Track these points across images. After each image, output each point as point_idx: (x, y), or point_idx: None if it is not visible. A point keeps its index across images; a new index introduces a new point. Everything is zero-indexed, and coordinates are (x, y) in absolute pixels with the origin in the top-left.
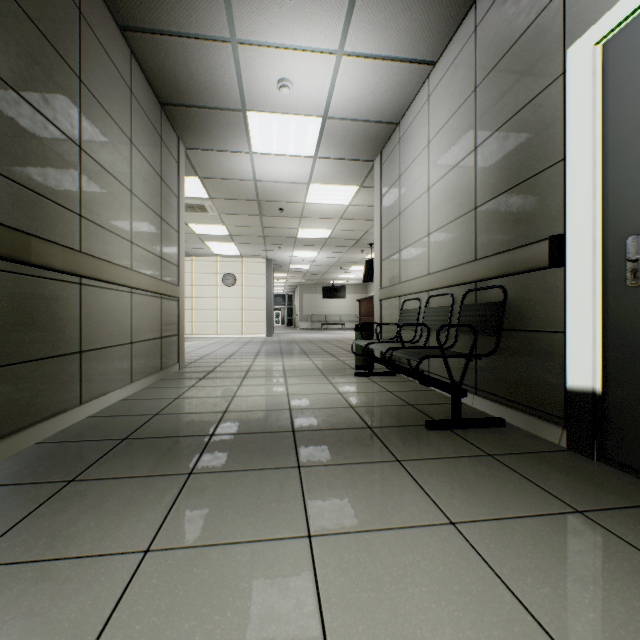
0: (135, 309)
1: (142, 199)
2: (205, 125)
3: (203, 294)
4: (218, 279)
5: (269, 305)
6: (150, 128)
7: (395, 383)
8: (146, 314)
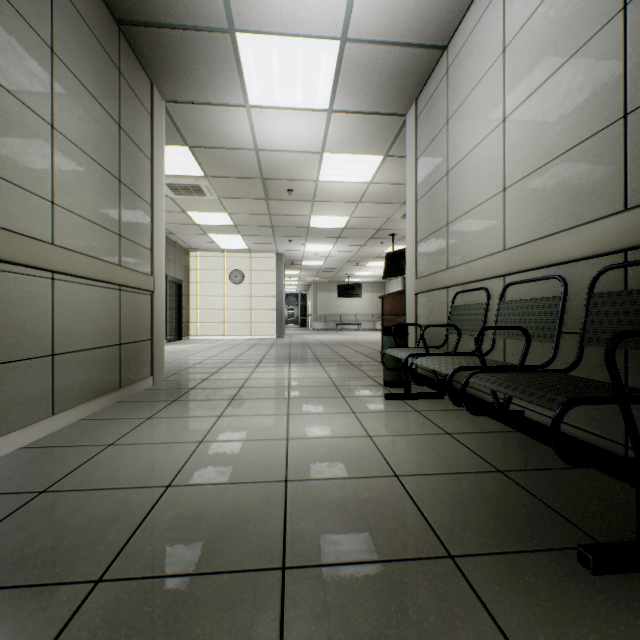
0: (62, 304)
1: (78, 144)
2: (183, 60)
3: (209, 292)
4: (225, 276)
5: (279, 304)
6: (96, 49)
7: (449, 414)
8: (87, 312)
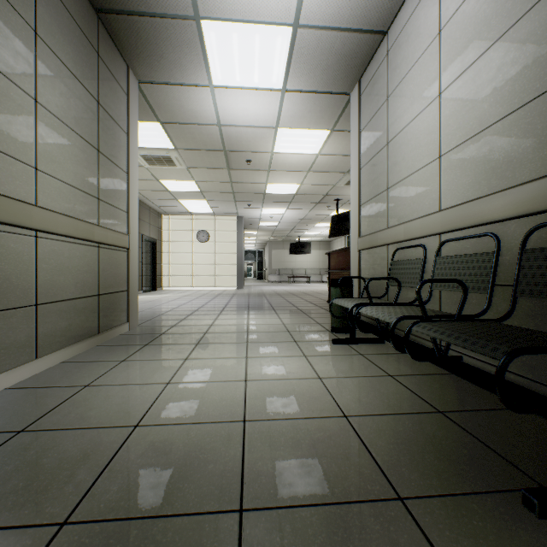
0: (45, 259)
1: (60, 117)
2: (154, 45)
3: (179, 249)
4: (193, 235)
5: (240, 259)
6: (77, 33)
7: (390, 357)
8: (69, 266)
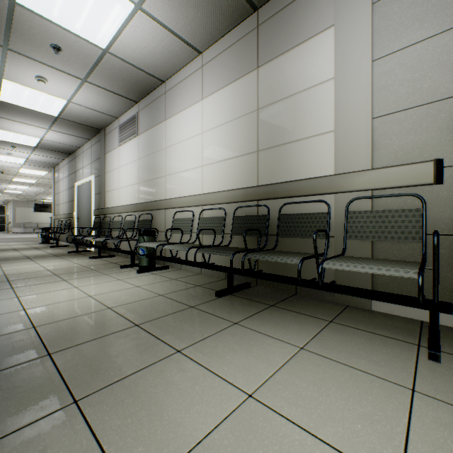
0: None
1: None
2: None
3: None
4: None
5: None
6: None
7: (53, 244)
8: None
